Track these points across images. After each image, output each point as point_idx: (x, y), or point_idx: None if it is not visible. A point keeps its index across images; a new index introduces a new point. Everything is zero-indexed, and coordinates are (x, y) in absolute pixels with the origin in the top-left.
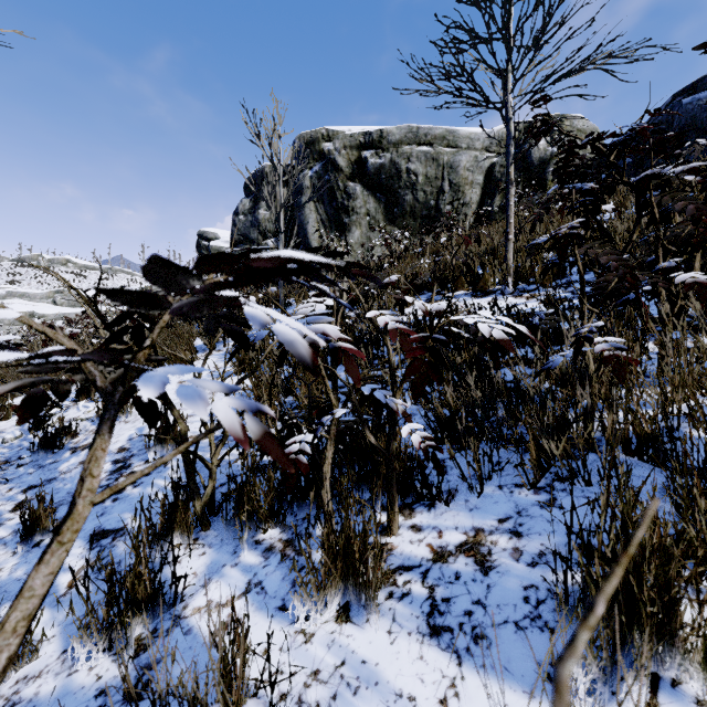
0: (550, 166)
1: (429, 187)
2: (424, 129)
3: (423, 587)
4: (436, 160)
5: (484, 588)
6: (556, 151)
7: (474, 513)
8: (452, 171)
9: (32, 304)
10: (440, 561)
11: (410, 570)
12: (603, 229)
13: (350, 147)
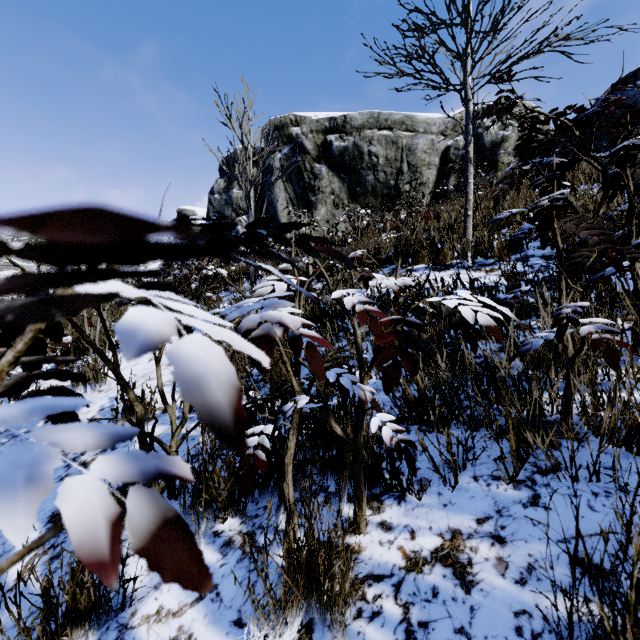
0: (501, 148)
1: (389, 168)
2: (385, 115)
3: (396, 604)
4: (396, 143)
5: (467, 611)
6: (506, 135)
7: (449, 509)
8: (410, 153)
9: None
10: (414, 571)
11: (380, 580)
12: (569, 204)
13: (316, 131)
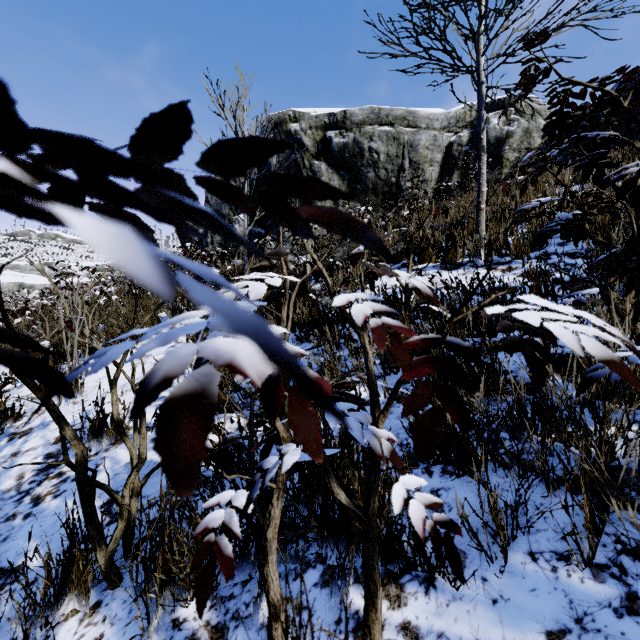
0: (506, 144)
1: (390, 165)
2: (386, 110)
3: None
4: (397, 139)
5: None
6: (511, 130)
7: (501, 609)
8: (412, 150)
9: (23, 275)
10: None
11: None
12: (616, 189)
13: (316, 127)
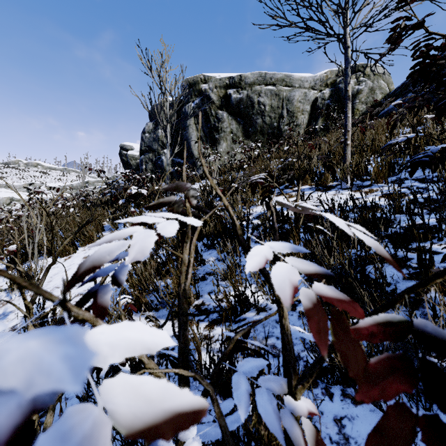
0: (356, 99)
1: (273, 113)
2: (270, 74)
3: None
4: (278, 95)
5: None
6: (360, 89)
7: None
8: (289, 103)
9: (13, 192)
10: None
11: None
12: None
13: (219, 87)
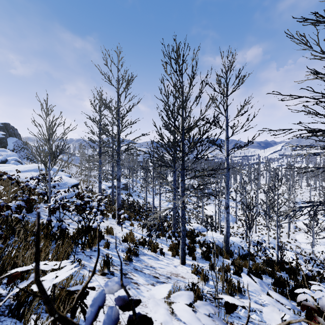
0: None
1: None
2: None
3: None
4: None
5: None
6: None
7: None
8: None
9: None
10: None
11: None
12: None
13: None
